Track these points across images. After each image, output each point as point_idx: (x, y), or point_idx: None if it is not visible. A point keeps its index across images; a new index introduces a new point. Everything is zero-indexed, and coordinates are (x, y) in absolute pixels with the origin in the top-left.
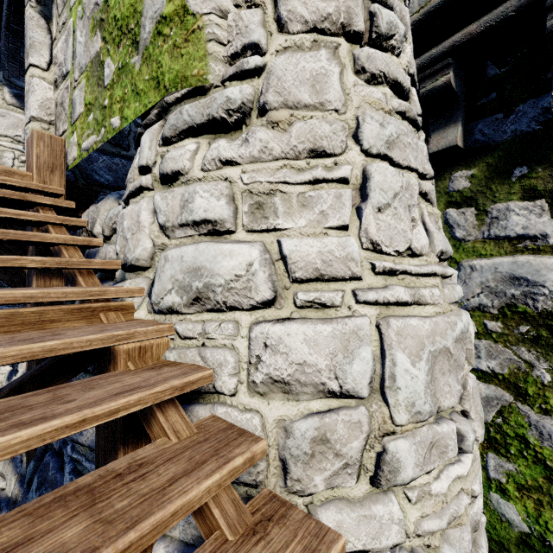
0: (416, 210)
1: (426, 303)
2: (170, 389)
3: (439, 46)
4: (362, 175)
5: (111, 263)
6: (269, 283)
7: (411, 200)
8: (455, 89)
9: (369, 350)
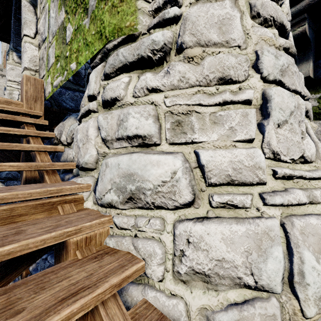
0: (304, 125)
1: (317, 202)
2: (110, 288)
3: (297, 5)
4: (262, 97)
5: (69, 164)
6: (189, 188)
7: (301, 117)
8: (309, 36)
9: (280, 249)
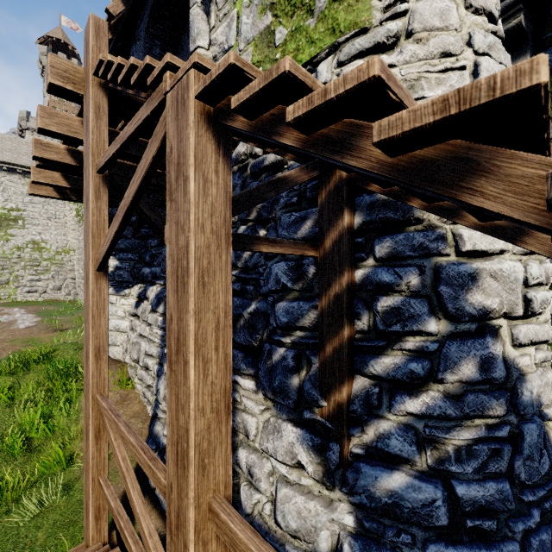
0: None
1: None
2: None
3: None
4: (473, 65)
5: None
6: None
7: None
8: (525, 28)
9: None
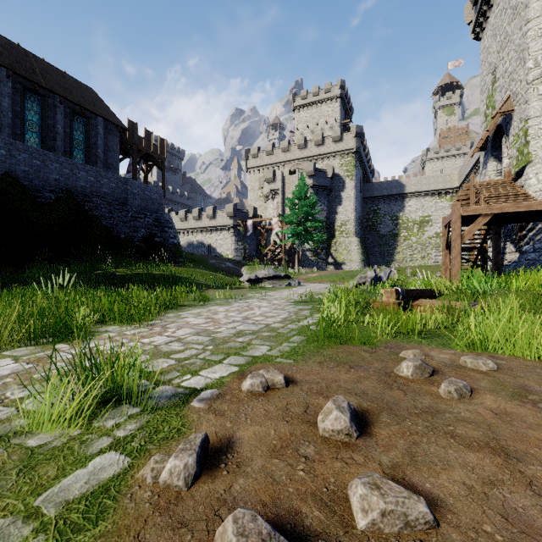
0: None
1: None
2: (523, 193)
3: None
4: None
5: (519, 187)
6: (536, 182)
7: None
8: None
9: None
